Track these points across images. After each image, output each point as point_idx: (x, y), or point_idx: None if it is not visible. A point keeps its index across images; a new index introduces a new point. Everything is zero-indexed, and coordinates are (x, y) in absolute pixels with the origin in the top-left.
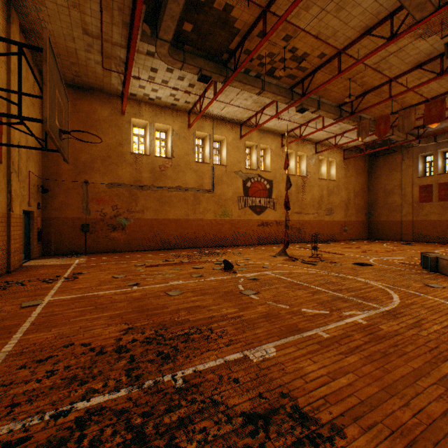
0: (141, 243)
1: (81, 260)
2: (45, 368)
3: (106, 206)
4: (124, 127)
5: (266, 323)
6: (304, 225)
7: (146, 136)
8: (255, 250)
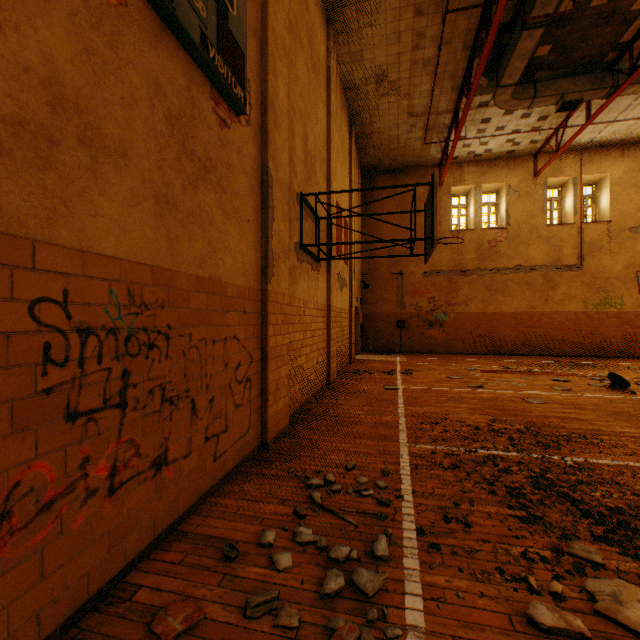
0: (463, 344)
1: (401, 359)
2: (438, 427)
3: (421, 299)
4: (442, 200)
5: None
6: None
7: (468, 205)
8: None
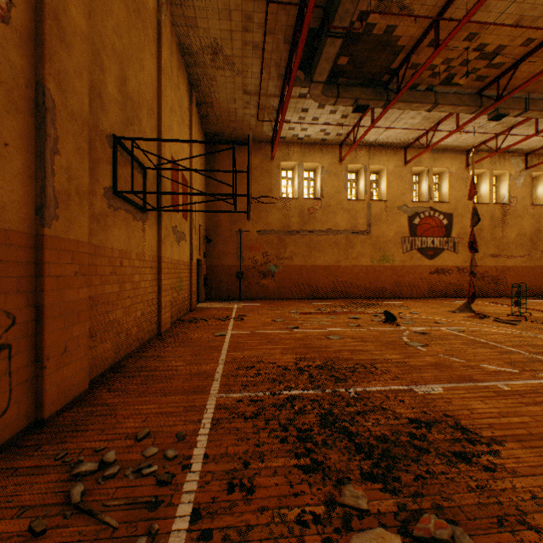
0: (289, 291)
1: (239, 305)
2: (252, 371)
3: (257, 254)
4: (273, 172)
5: (434, 370)
6: (505, 273)
7: (294, 178)
8: (426, 303)
